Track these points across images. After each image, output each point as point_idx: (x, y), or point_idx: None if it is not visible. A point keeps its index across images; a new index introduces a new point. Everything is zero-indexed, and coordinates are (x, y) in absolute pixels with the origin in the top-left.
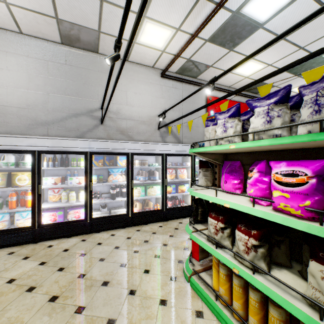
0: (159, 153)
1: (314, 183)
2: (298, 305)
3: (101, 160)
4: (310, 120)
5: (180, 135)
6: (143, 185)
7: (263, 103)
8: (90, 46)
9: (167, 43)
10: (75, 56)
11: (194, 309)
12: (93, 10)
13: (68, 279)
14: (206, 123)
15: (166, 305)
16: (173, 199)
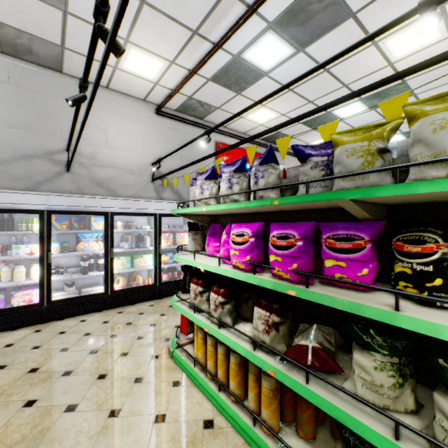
0: (150, 212)
1: (253, 241)
2: (243, 344)
3: (66, 222)
4: (253, 189)
5: (182, 190)
6: (129, 255)
7: (228, 170)
8: (50, 63)
9: (160, 75)
10: (25, 73)
11: (172, 380)
12: (52, 21)
13: (13, 376)
14: (192, 181)
15: (141, 381)
16: (170, 271)
